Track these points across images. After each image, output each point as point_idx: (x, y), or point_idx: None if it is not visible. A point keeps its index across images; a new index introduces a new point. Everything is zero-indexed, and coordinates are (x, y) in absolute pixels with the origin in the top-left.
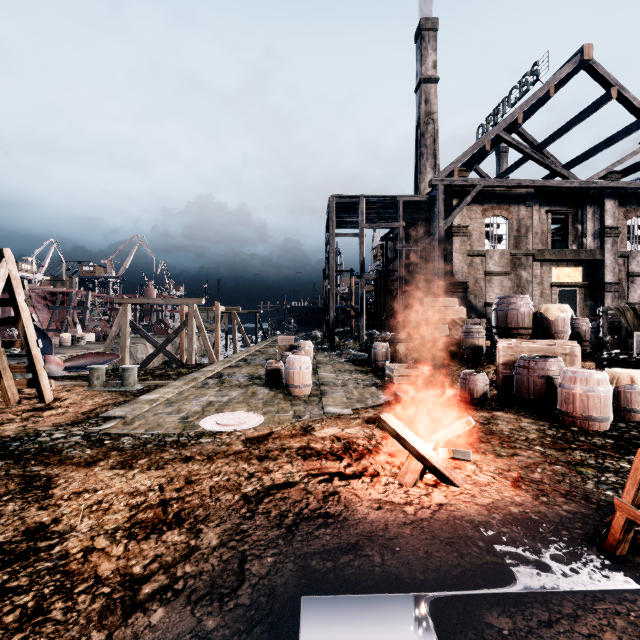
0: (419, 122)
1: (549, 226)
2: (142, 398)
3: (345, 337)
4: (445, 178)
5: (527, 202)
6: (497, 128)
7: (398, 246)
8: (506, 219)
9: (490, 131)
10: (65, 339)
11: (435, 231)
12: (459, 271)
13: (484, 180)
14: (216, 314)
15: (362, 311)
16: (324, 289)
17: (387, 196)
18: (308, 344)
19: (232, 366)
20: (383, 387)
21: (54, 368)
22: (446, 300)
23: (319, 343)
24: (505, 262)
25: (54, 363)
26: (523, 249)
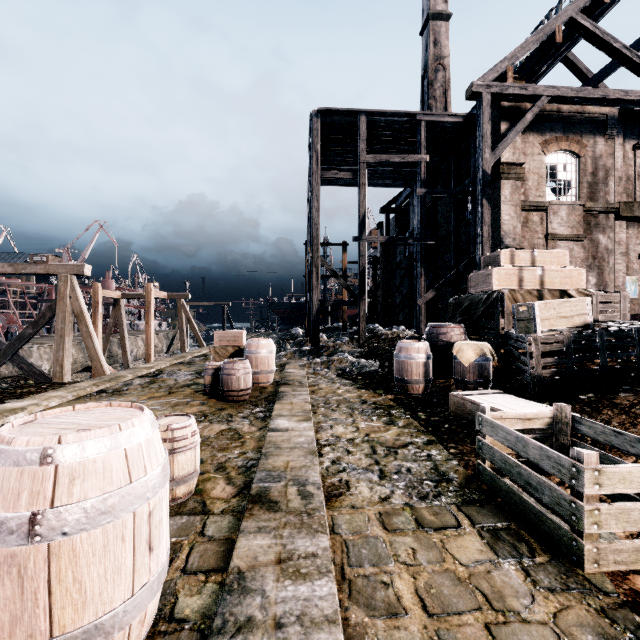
0: (426, 69)
1: (638, 168)
2: None
3: (335, 334)
4: (493, 82)
5: (608, 131)
6: (572, 8)
7: (418, 191)
8: (576, 157)
9: (562, 12)
10: None
11: (476, 168)
12: (510, 232)
13: (553, 88)
14: (147, 301)
15: (363, 292)
16: (306, 269)
17: (402, 112)
18: (265, 345)
19: (104, 391)
20: (491, 512)
21: None
22: (545, 254)
23: (298, 343)
24: (576, 220)
25: None
26: (601, 202)
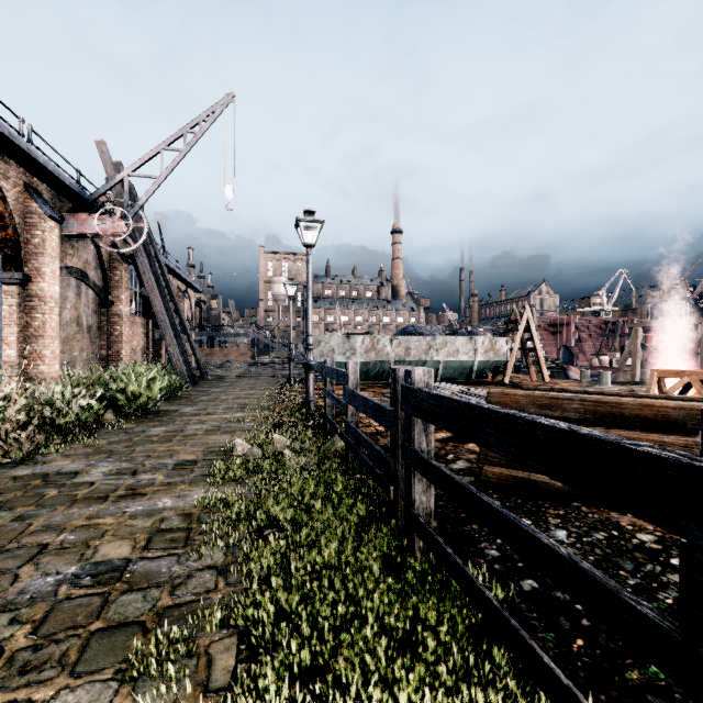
0: None
1: None
2: (595, 387)
3: None
4: None
5: None
6: None
7: None
8: None
9: None
10: (603, 361)
11: None
12: None
13: None
14: None
15: None
16: None
17: None
18: None
19: None
20: None
21: (573, 375)
22: None
23: None
24: None
25: (573, 371)
26: None
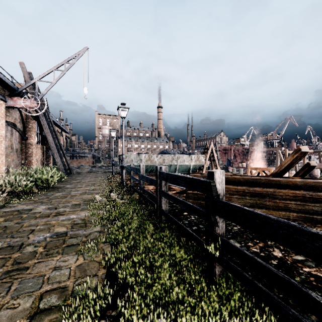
0: None
1: None
2: None
3: None
4: None
5: None
6: None
7: None
8: None
9: None
10: (243, 165)
11: None
12: None
13: None
14: None
15: None
16: None
17: None
18: None
19: None
20: None
21: (230, 170)
22: None
23: None
24: None
25: (230, 169)
26: None
